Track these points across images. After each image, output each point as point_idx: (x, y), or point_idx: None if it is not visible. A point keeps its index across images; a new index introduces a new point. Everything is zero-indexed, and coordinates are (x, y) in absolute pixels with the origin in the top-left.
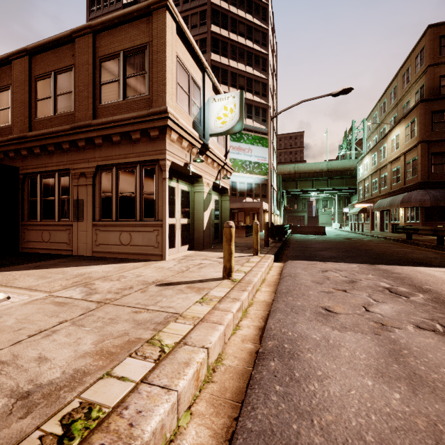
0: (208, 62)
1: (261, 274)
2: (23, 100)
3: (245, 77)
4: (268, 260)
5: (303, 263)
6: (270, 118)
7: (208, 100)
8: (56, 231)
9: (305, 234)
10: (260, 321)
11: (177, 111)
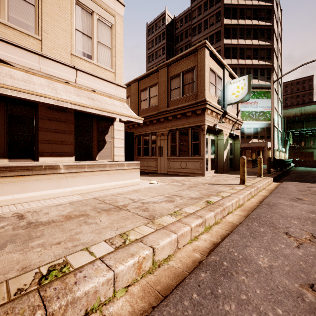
0: (221, 46)
1: (262, 184)
2: (135, 102)
3: (251, 49)
4: (268, 179)
5: (295, 183)
6: (272, 82)
7: (226, 84)
8: (150, 161)
9: (309, 167)
10: (260, 199)
11: (210, 97)
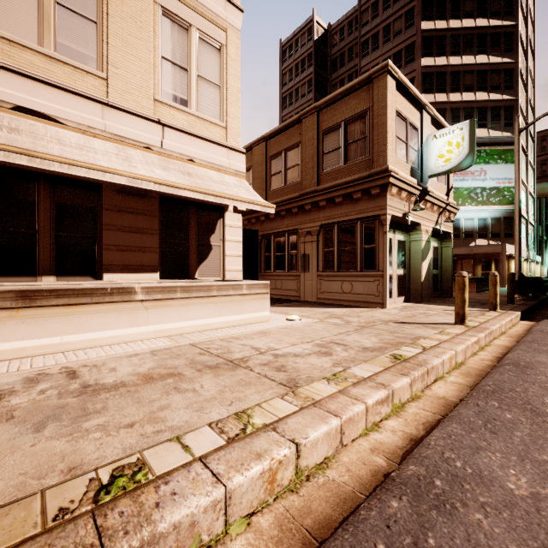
0: (416, 71)
1: (500, 325)
2: (261, 177)
3: (473, 72)
4: (511, 315)
5: None
6: (517, 132)
7: (426, 139)
8: (287, 281)
9: None
10: (498, 354)
11: (396, 164)
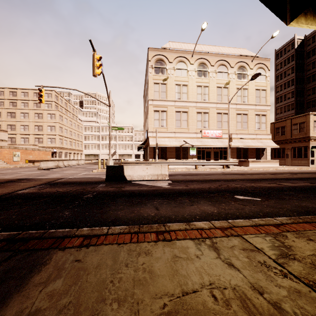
0: None
1: None
2: (272, 133)
3: None
4: None
5: None
6: None
7: None
8: (281, 160)
9: None
10: None
11: (314, 133)
